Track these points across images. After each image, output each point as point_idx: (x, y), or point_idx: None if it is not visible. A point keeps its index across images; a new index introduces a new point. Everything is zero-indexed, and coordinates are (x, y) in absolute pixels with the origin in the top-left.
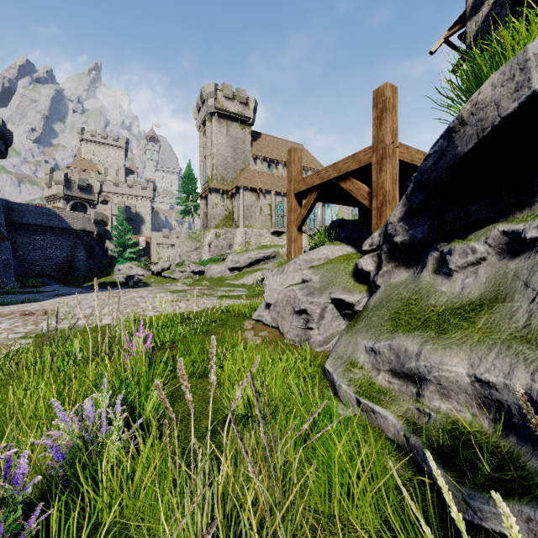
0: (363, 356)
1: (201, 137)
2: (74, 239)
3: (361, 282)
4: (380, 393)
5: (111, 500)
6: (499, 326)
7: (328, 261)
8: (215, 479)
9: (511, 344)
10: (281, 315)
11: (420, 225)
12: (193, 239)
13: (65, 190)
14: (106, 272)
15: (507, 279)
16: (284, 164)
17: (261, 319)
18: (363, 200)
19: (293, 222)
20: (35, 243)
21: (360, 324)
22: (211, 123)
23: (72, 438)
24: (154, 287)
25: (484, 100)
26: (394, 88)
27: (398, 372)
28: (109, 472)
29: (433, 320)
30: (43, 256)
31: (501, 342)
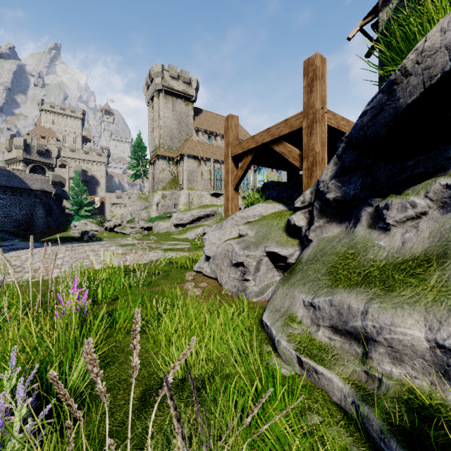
0: (301, 310)
1: (150, 111)
2: (33, 199)
3: (293, 237)
4: (321, 351)
5: None
6: None
7: (262, 218)
8: None
9: None
10: (219, 267)
11: (353, 182)
12: (143, 200)
13: (24, 154)
14: (63, 228)
15: None
16: (222, 136)
17: (202, 271)
18: (294, 161)
19: (231, 182)
20: None
21: (295, 277)
22: (159, 98)
23: None
24: (106, 241)
25: (432, 46)
26: (323, 59)
27: (340, 329)
28: None
29: (375, 276)
30: (3, 214)
31: None
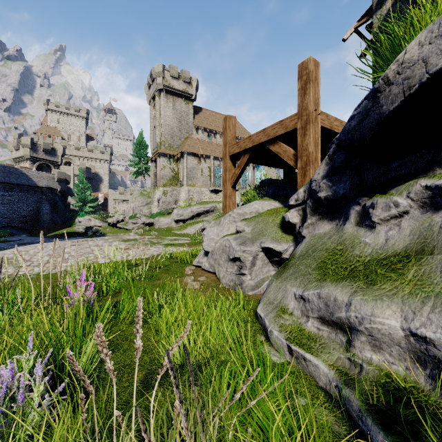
0: (293, 302)
1: (151, 110)
2: (39, 195)
3: (288, 233)
4: (310, 340)
5: None
6: (431, 279)
7: (258, 215)
8: None
9: None
10: (217, 262)
11: (342, 182)
12: (145, 196)
13: (31, 152)
14: (68, 224)
15: (433, 232)
16: (221, 134)
17: (201, 265)
18: (289, 161)
19: (228, 180)
20: (4, 198)
21: (288, 271)
22: (160, 98)
23: None
24: (109, 236)
25: (411, 59)
26: (316, 63)
27: (327, 320)
28: None
29: (360, 270)
30: (11, 210)
31: (435, 295)
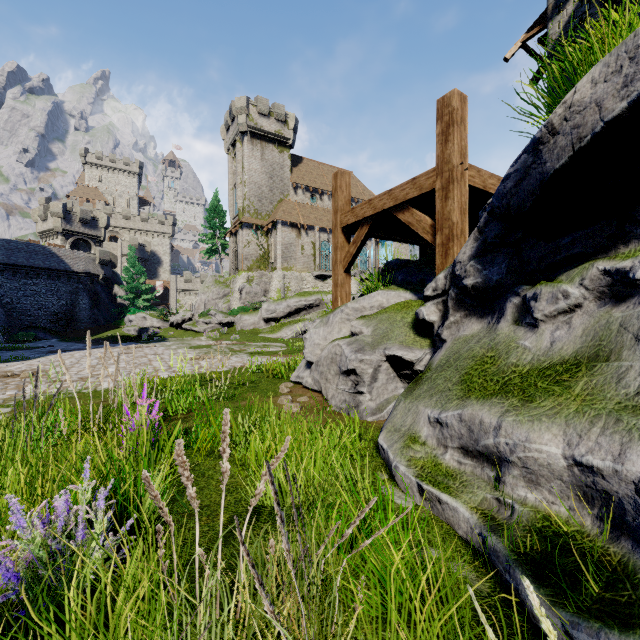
0: (426, 428)
1: (230, 161)
2: (75, 284)
3: (423, 336)
4: (448, 477)
5: (80, 639)
6: (603, 392)
7: (382, 310)
8: (225, 608)
9: (621, 416)
10: (324, 376)
11: (496, 264)
12: (221, 284)
13: (63, 224)
14: (114, 324)
15: (611, 331)
16: (330, 194)
17: (301, 381)
18: (425, 235)
19: (340, 262)
20: (26, 288)
21: (421, 387)
22: (242, 144)
23: (32, 549)
24: (172, 341)
25: (582, 101)
26: (463, 97)
27: (471, 450)
28: (73, 605)
29: (515, 384)
30: (36, 304)
31: (607, 413)
